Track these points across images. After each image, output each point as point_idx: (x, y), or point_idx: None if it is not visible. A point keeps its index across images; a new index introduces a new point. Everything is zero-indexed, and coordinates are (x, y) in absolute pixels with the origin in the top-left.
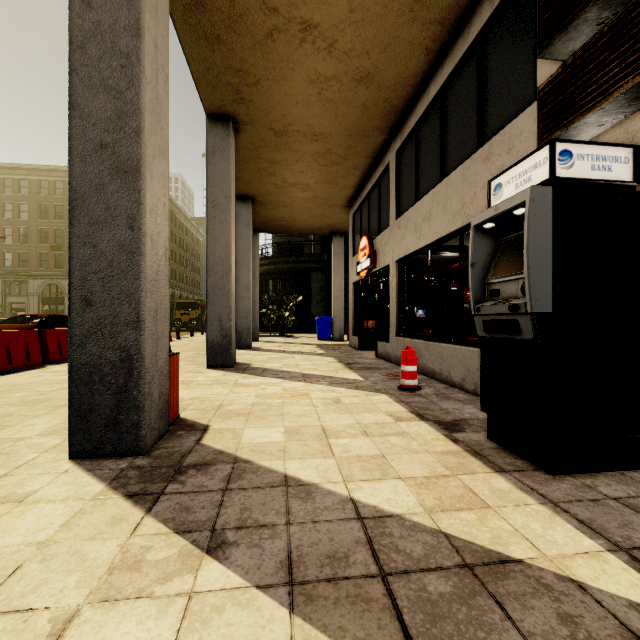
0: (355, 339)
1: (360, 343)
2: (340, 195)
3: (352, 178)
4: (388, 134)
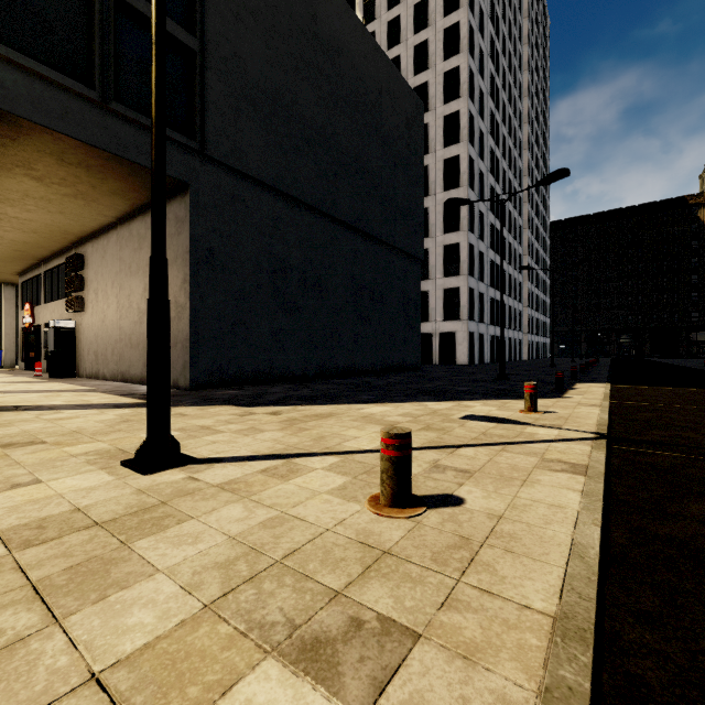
0: (23, 364)
1: (27, 366)
2: (10, 270)
3: (19, 267)
4: (40, 261)
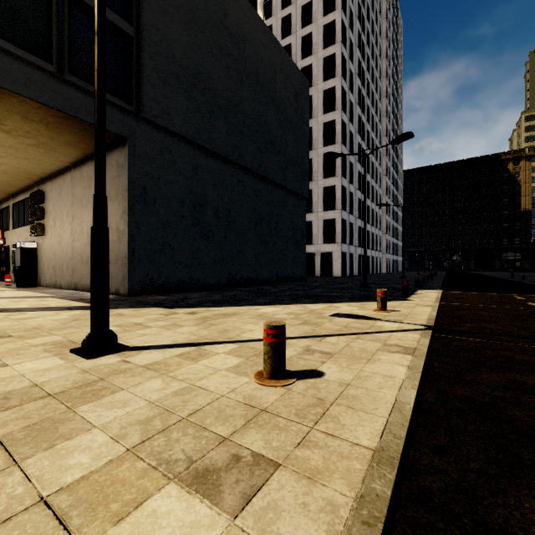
0: None
1: None
2: None
3: None
4: (9, 196)
